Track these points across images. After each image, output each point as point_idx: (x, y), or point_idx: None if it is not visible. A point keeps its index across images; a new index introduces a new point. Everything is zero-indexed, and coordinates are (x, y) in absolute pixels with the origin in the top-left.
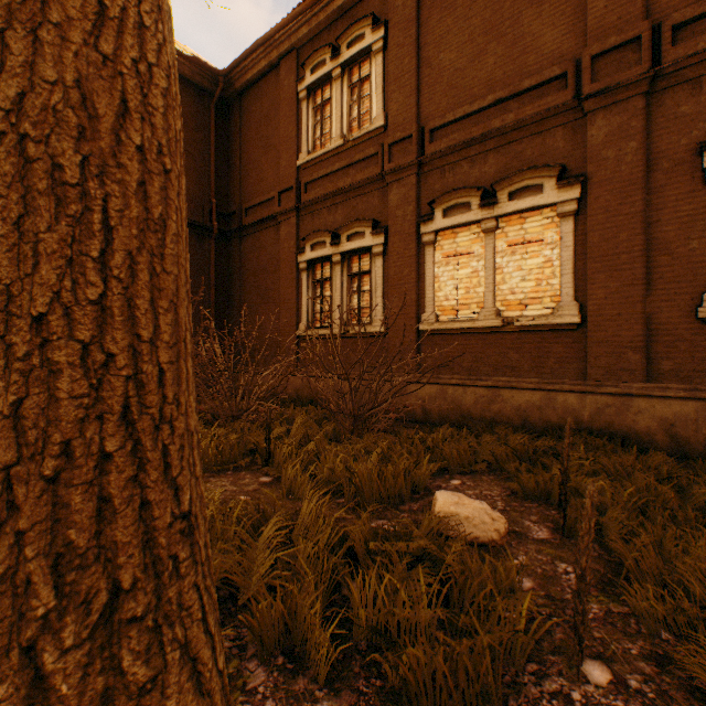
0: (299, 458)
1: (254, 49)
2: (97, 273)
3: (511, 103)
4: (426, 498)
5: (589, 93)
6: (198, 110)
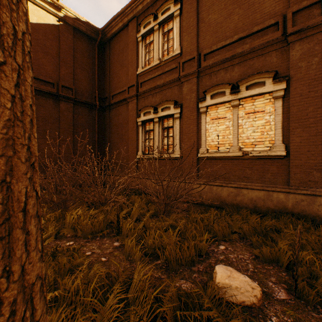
0: (134, 235)
1: (116, 17)
2: None
3: (247, 39)
4: (207, 260)
5: (291, 32)
6: (89, 48)
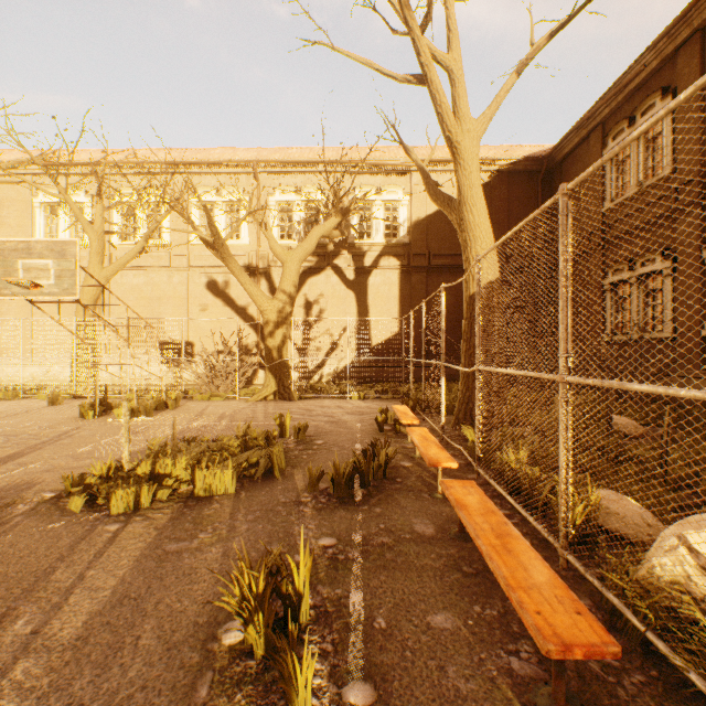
0: None
1: (566, 136)
2: (486, 340)
3: None
4: None
5: None
6: (528, 188)
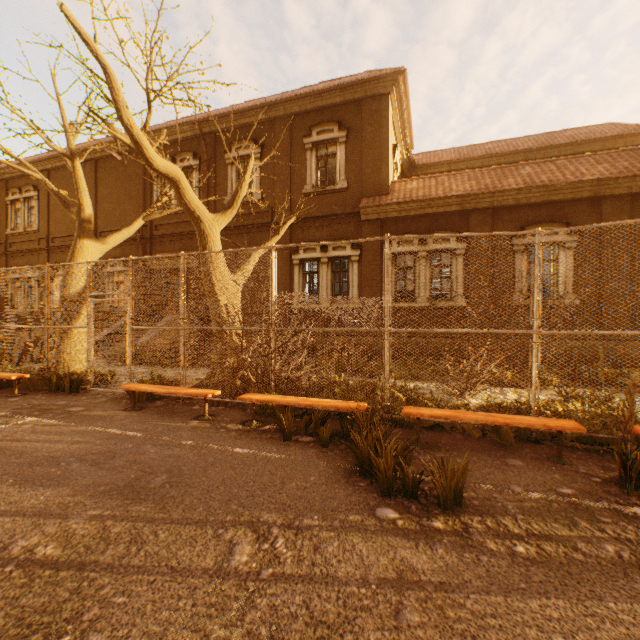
0: None
1: None
2: None
3: (73, 237)
4: None
5: None
6: None
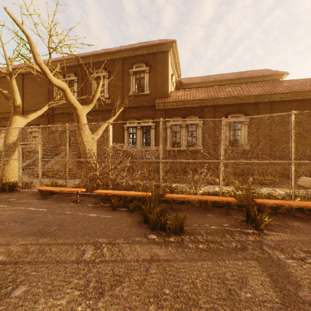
0: None
1: None
2: None
3: (10, 113)
4: None
5: None
6: None
